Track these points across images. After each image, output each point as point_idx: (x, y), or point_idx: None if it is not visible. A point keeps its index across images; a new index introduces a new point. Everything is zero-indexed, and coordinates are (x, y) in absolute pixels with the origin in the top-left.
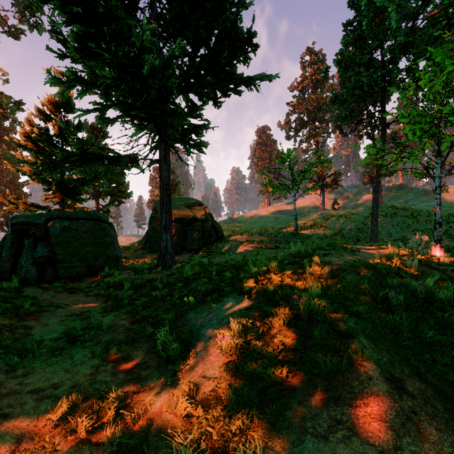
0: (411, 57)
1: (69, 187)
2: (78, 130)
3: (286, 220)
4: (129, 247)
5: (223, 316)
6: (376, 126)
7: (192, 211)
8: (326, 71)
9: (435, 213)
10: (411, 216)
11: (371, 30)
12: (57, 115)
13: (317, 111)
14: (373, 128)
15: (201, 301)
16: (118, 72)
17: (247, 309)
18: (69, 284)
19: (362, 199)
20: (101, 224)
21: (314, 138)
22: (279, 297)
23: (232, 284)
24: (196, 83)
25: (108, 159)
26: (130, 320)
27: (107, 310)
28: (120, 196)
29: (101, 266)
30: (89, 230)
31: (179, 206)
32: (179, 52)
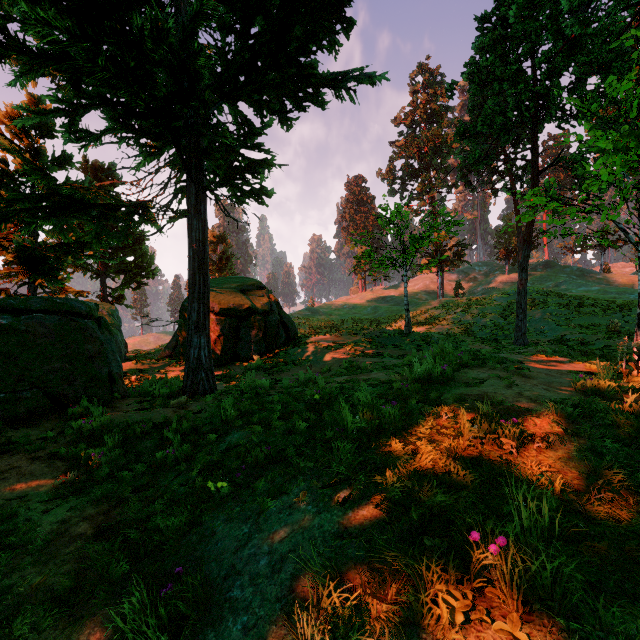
0: (578, 67)
1: (39, 257)
2: (60, 166)
3: (390, 311)
4: (151, 353)
5: (283, 549)
6: (519, 176)
7: (249, 297)
8: (452, 88)
9: (639, 303)
10: (569, 306)
11: (522, 24)
12: (23, 141)
13: (433, 155)
14: (514, 178)
15: (243, 482)
16: (78, 19)
17: (342, 536)
18: (7, 432)
19: (496, 282)
20: (77, 320)
21: (429, 193)
22: (416, 503)
23: (307, 443)
24: (249, 83)
25: (94, 207)
26: (98, 520)
27: (61, 493)
28: (140, 275)
29: (78, 395)
30: (52, 331)
31: (227, 289)
32: (210, 6)
